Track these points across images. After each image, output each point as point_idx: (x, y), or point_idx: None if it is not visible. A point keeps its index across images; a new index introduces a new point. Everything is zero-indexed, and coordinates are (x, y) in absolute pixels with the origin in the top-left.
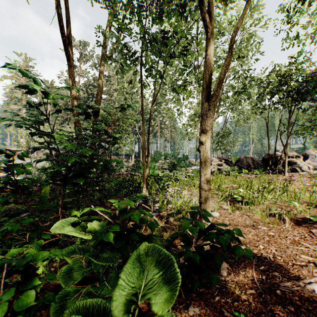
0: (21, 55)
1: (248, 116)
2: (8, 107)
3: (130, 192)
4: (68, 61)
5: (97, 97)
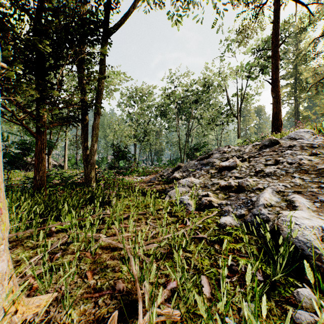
0: None
1: None
2: None
3: None
4: None
5: None
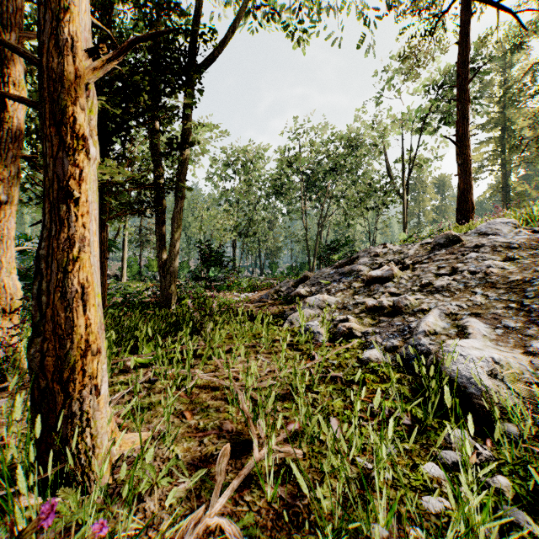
0: None
1: None
2: None
3: None
4: None
5: None
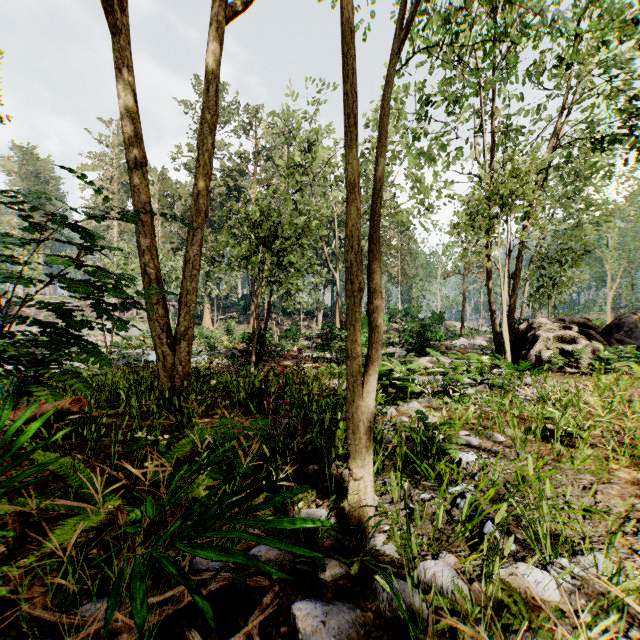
0: (110, 123)
1: (607, 212)
2: (88, 224)
3: (288, 479)
4: (108, 11)
5: (201, 130)
